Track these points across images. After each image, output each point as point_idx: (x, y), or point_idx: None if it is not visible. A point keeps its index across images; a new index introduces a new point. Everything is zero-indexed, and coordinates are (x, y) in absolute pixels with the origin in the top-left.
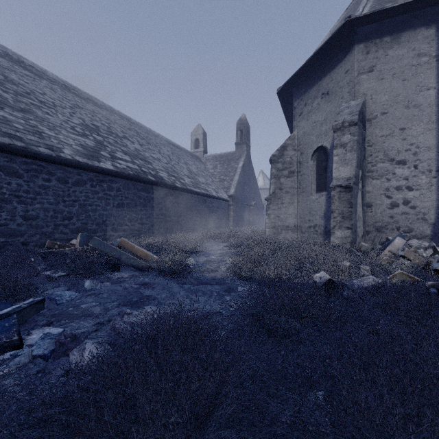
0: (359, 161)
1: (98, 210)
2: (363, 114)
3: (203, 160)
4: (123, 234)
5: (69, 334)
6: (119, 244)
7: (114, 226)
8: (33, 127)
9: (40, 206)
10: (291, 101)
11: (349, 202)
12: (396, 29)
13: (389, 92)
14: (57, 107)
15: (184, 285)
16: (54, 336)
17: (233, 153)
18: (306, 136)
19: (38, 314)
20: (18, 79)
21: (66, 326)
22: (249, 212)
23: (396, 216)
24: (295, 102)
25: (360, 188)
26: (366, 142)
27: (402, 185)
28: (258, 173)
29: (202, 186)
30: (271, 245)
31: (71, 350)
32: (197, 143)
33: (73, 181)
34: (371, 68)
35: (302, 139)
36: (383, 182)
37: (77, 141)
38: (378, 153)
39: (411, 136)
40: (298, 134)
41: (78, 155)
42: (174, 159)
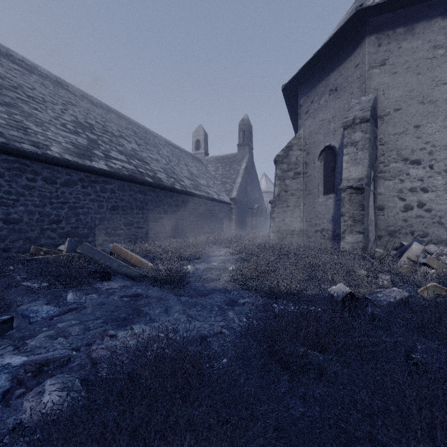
0: (371, 161)
1: (90, 213)
2: (375, 110)
3: (204, 162)
4: (118, 239)
5: (31, 367)
6: (111, 250)
7: (108, 231)
8: (17, 122)
9: (23, 209)
10: (297, 99)
11: (361, 205)
12: (410, 19)
13: (402, 87)
14: (48, 103)
15: (181, 297)
16: (14, 369)
17: (235, 155)
18: (313, 135)
19: (3, 336)
20: (4, 73)
21: (34, 354)
22: (252, 216)
23: (410, 219)
24: (301, 100)
25: (372, 189)
26: (378, 140)
27: (417, 186)
28: (260, 176)
29: (202, 189)
30: (277, 251)
31: (30, 391)
32: (198, 145)
33: (61, 181)
34: (383, 61)
35: (309, 138)
36: (396, 184)
37: (67, 139)
38: (390, 152)
39: (426, 134)
40: (304, 133)
41: (68, 153)
42: (174, 160)
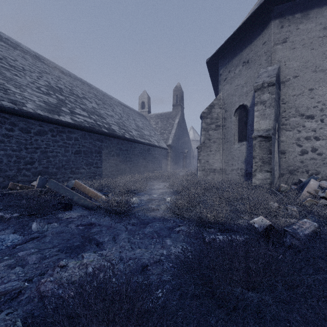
0: (276, 116)
1: (58, 156)
2: (279, 77)
3: (147, 118)
4: (81, 176)
5: None
6: (73, 185)
7: (73, 169)
8: None
9: (3, 153)
10: (217, 70)
11: (268, 150)
12: (306, 7)
13: (299, 59)
14: (26, 71)
15: (127, 225)
16: None
17: (171, 112)
18: (230, 97)
19: None
20: None
21: None
22: (183, 158)
23: (306, 161)
24: (221, 70)
25: (276, 138)
26: (281, 100)
27: (311, 136)
28: (189, 128)
29: (146, 138)
30: (203, 185)
31: None
32: (143, 105)
33: (35, 131)
34: (285, 39)
35: (227, 99)
36: (294, 133)
37: (40, 98)
38: (290, 109)
39: (318, 95)
40: (223, 95)
41: (40, 109)
42: (125, 116)
